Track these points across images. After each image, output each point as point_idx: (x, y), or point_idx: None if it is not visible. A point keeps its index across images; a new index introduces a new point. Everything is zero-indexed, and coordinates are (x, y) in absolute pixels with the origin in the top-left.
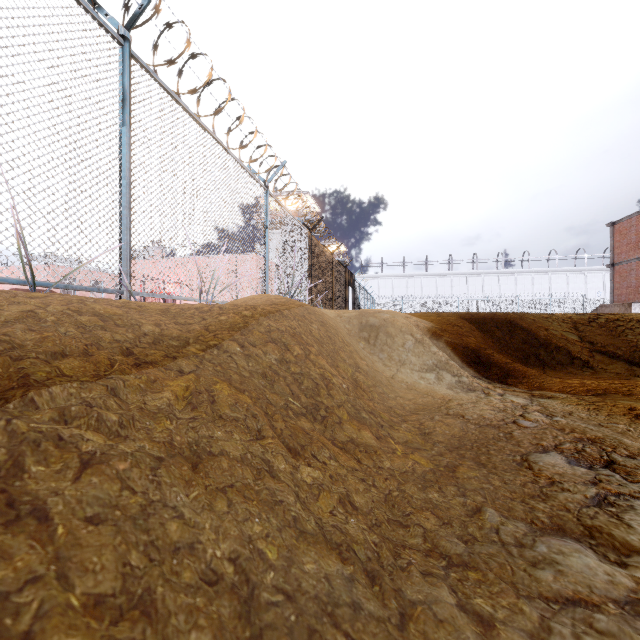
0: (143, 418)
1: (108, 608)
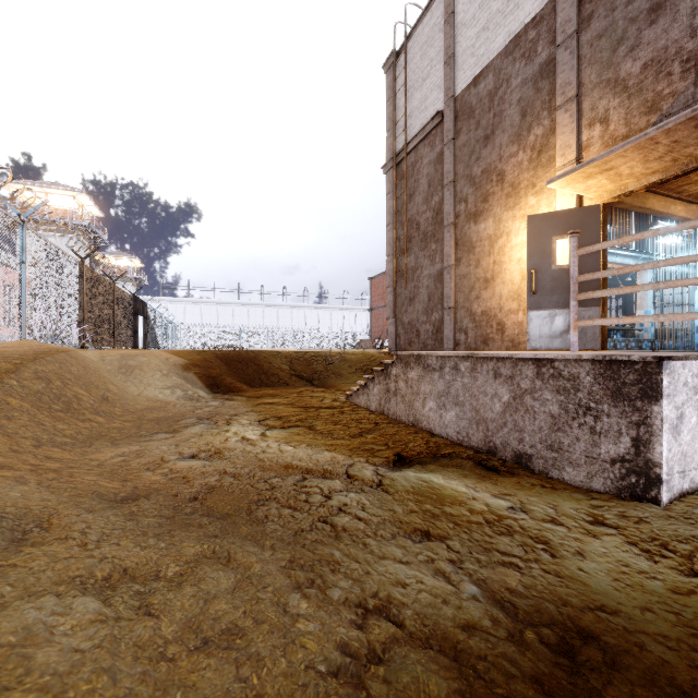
0: None
1: (0, 435)
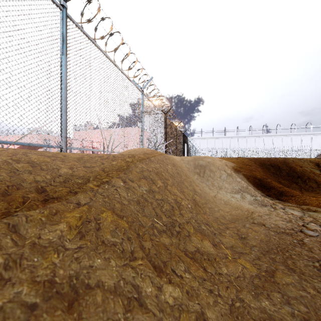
0: (32, 255)
1: None
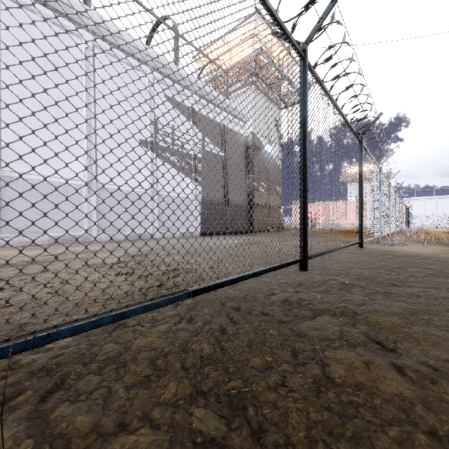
0: None
1: None
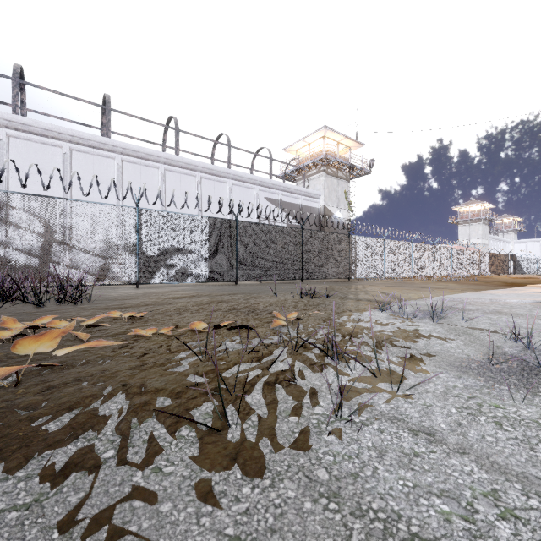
0: None
1: None
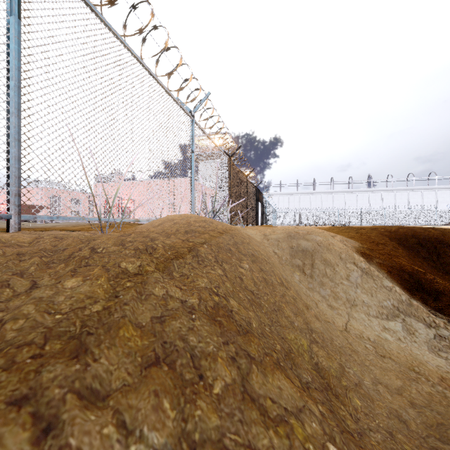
0: None
1: None
